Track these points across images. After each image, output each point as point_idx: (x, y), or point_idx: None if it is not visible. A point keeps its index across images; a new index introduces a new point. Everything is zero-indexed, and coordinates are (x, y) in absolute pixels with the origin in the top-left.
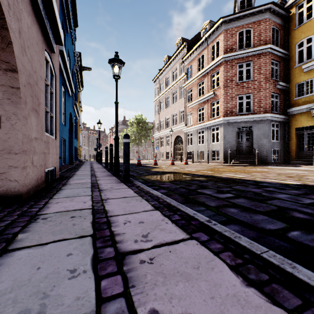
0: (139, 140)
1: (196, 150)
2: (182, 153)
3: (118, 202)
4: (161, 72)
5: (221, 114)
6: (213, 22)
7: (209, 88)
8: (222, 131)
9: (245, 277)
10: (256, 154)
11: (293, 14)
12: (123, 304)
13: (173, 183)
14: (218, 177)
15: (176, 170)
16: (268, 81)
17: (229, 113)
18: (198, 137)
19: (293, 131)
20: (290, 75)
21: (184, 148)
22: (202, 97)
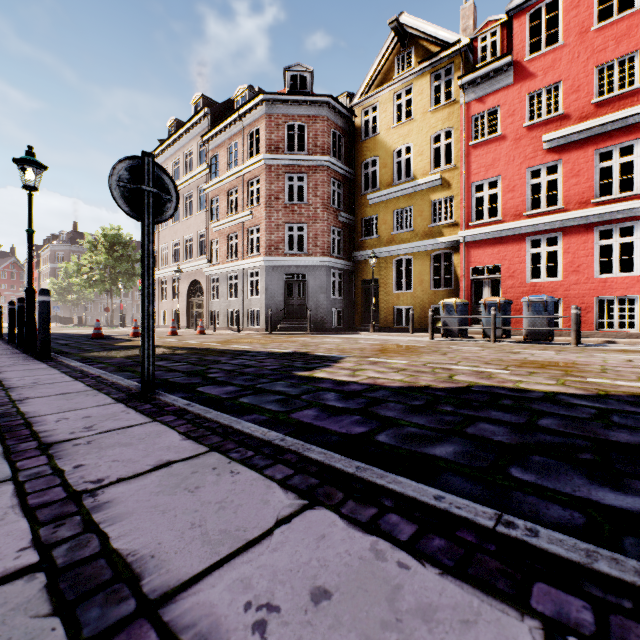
0: (112, 282)
1: (227, 308)
2: (203, 314)
3: (19, 372)
4: (162, 148)
5: (262, 250)
6: (254, 91)
7: (246, 203)
8: (263, 279)
9: (89, 385)
10: (309, 316)
11: (359, 119)
12: (3, 394)
13: (129, 358)
14: (211, 349)
15: (164, 343)
16: (326, 209)
17: (274, 250)
18: (229, 285)
19: (359, 285)
20: (356, 204)
21: (206, 304)
22: (234, 216)
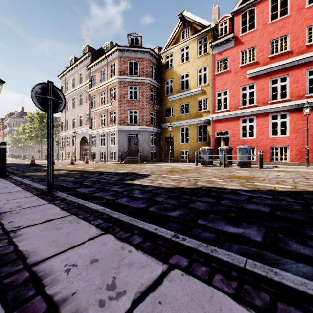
0: (42, 137)
1: (99, 151)
2: (87, 154)
3: None
4: (67, 71)
5: (116, 122)
6: (113, 45)
7: (109, 99)
8: (117, 136)
9: (23, 188)
10: (139, 155)
11: (164, 60)
12: None
13: (46, 175)
14: (89, 171)
15: (66, 168)
16: (148, 103)
17: (122, 123)
18: (101, 139)
19: (164, 139)
20: (163, 101)
21: (89, 149)
22: (103, 106)
